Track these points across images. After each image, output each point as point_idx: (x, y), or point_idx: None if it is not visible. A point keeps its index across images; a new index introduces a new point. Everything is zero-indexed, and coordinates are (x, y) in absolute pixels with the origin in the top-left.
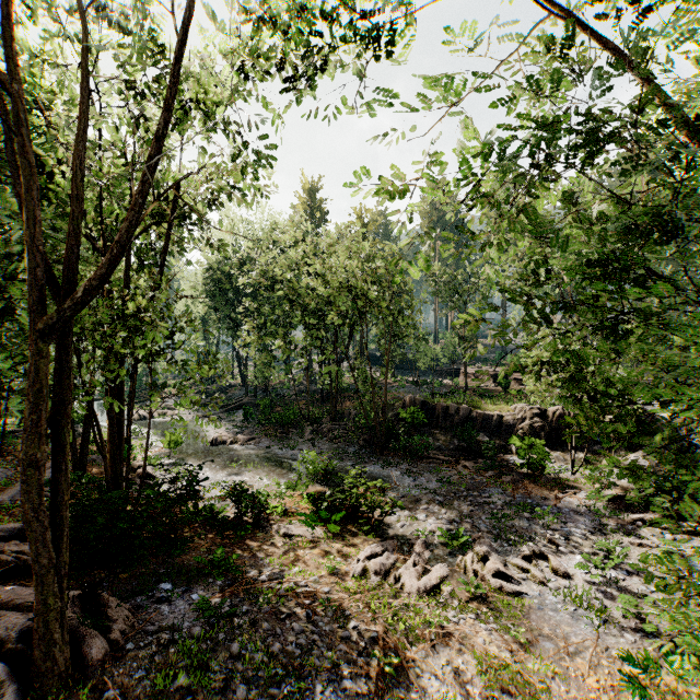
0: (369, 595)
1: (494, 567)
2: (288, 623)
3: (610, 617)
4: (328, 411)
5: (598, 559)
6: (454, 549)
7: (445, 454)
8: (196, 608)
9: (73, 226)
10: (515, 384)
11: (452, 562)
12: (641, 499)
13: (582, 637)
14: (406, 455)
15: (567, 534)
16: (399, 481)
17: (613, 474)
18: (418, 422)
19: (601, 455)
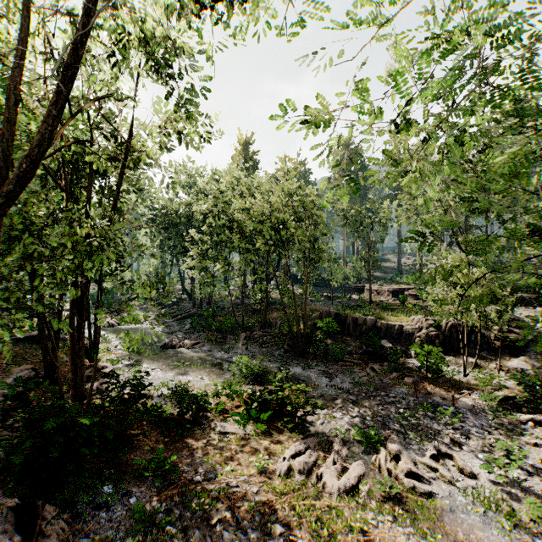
0: (294, 495)
1: (407, 467)
2: (218, 530)
3: (519, 520)
4: (259, 321)
5: (501, 461)
6: (368, 447)
7: (355, 357)
8: (132, 514)
9: (3, 150)
10: (410, 299)
11: (367, 460)
12: (530, 401)
13: (495, 541)
14: (323, 358)
15: (467, 433)
16: (318, 382)
17: (499, 376)
18: (332, 331)
19: (487, 360)
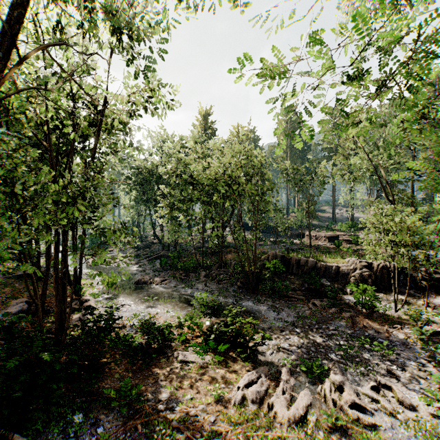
0: (247, 425)
1: (350, 398)
2: None
3: None
4: (216, 261)
5: (439, 395)
6: (313, 377)
7: (299, 294)
8: None
9: None
10: (344, 243)
11: (313, 390)
12: None
13: None
14: (270, 294)
15: (402, 365)
16: (267, 315)
17: (426, 312)
18: (278, 270)
19: (415, 297)
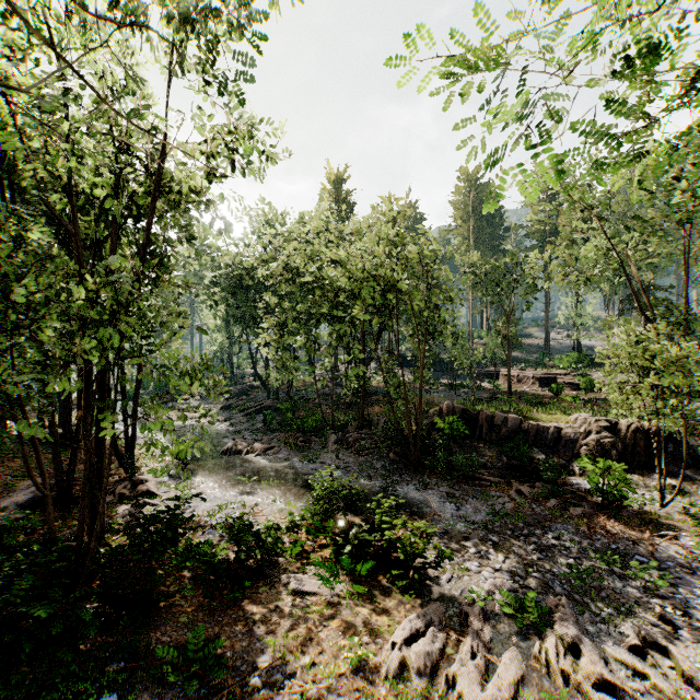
0: None
1: (595, 670)
2: None
3: None
4: (354, 417)
5: None
6: (524, 624)
7: (492, 474)
8: None
9: None
10: (566, 388)
11: (525, 649)
12: None
13: None
14: (445, 473)
15: (682, 605)
16: (439, 510)
17: None
18: (458, 434)
19: (694, 482)
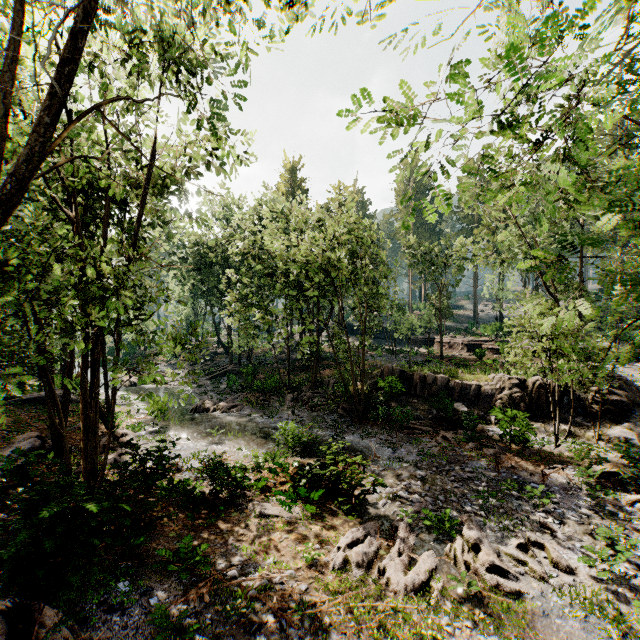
0: (350, 594)
1: (489, 559)
2: (257, 639)
3: (629, 627)
4: (308, 379)
5: (605, 553)
6: (441, 533)
7: (424, 424)
8: (152, 619)
9: None
10: (489, 353)
11: (440, 550)
12: (638, 478)
13: None
14: (384, 424)
15: (561, 517)
16: (379, 453)
17: (598, 447)
18: (396, 391)
19: (583, 427)
